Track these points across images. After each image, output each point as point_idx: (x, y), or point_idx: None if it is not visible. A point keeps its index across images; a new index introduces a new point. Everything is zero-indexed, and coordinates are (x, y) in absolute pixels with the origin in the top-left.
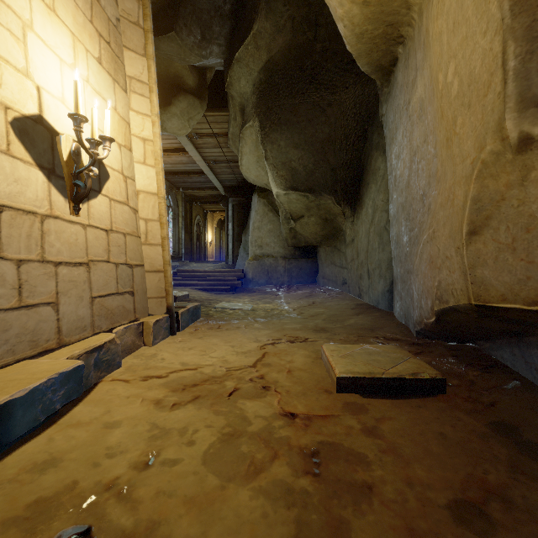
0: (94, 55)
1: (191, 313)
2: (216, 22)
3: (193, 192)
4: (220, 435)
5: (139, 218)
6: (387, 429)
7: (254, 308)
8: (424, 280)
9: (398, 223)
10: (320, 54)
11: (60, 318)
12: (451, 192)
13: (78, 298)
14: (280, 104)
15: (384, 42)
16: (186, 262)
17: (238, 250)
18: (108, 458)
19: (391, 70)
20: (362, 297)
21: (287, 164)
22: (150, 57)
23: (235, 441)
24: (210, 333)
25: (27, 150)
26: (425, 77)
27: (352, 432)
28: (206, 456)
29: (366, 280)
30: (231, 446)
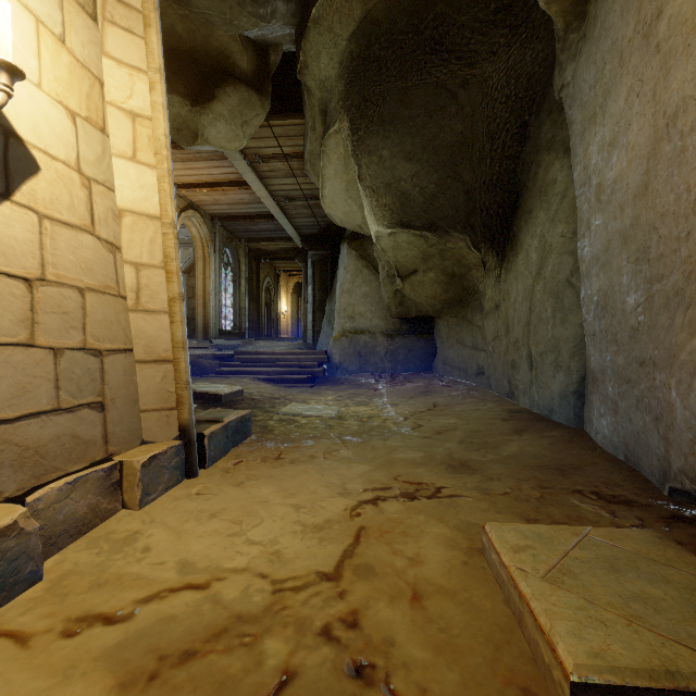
0: None
1: (231, 431)
2: None
3: (260, 244)
4: None
5: (124, 261)
6: None
7: (341, 415)
8: None
9: (607, 270)
10: None
11: None
12: None
13: None
14: (382, 90)
15: None
16: (250, 340)
17: (320, 324)
18: None
19: None
20: (516, 397)
21: (394, 186)
22: None
23: None
24: (261, 471)
25: None
26: None
27: None
28: None
29: (526, 371)
30: None
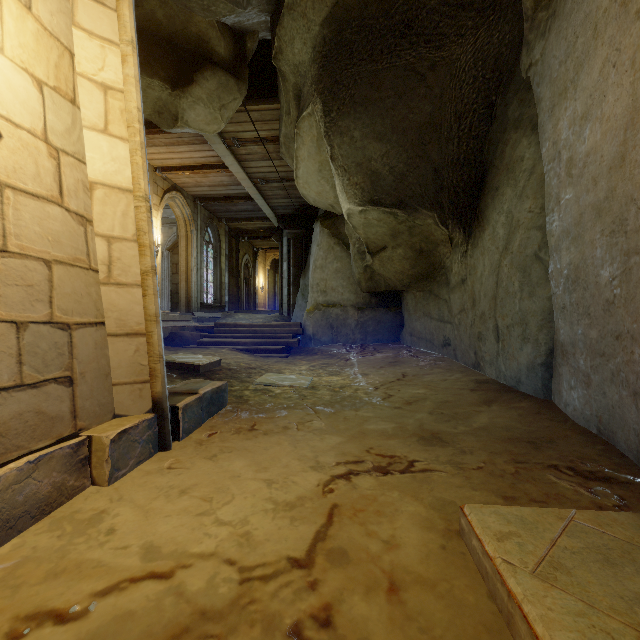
0: None
1: (206, 402)
2: None
3: (239, 224)
4: None
5: (95, 234)
6: None
7: (314, 385)
8: None
9: (578, 243)
10: None
11: None
12: None
13: None
14: (354, 73)
15: None
16: (230, 313)
17: (295, 298)
18: None
19: None
20: (482, 368)
21: (365, 165)
22: None
23: None
24: (234, 443)
25: None
26: None
27: None
28: None
29: (492, 343)
30: None
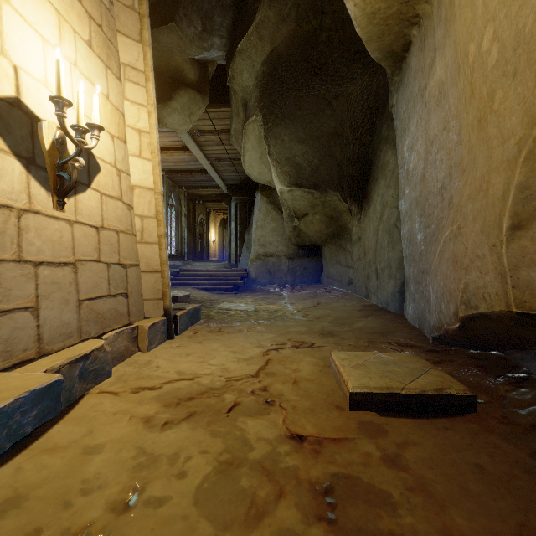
0: (83, 37)
1: (190, 316)
2: (217, 12)
3: (196, 190)
4: (217, 463)
5: (135, 214)
6: (412, 459)
7: (257, 309)
8: (446, 281)
9: (410, 219)
10: (326, 44)
11: (41, 324)
12: (485, 180)
13: (63, 301)
14: (284, 97)
15: (397, 23)
16: (188, 261)
17: (241, 249)
18: (83, 495)
19: (403, 56)
20: (370, 297)
21: (291, 159)
22: (146, 43)
23: (234, 472)
24: (210, 337)
25: (0, 135)
26: (447, 56)
27: (371, 461)
28: (199, 494)
29: (374, 280)
30: (229, 479)
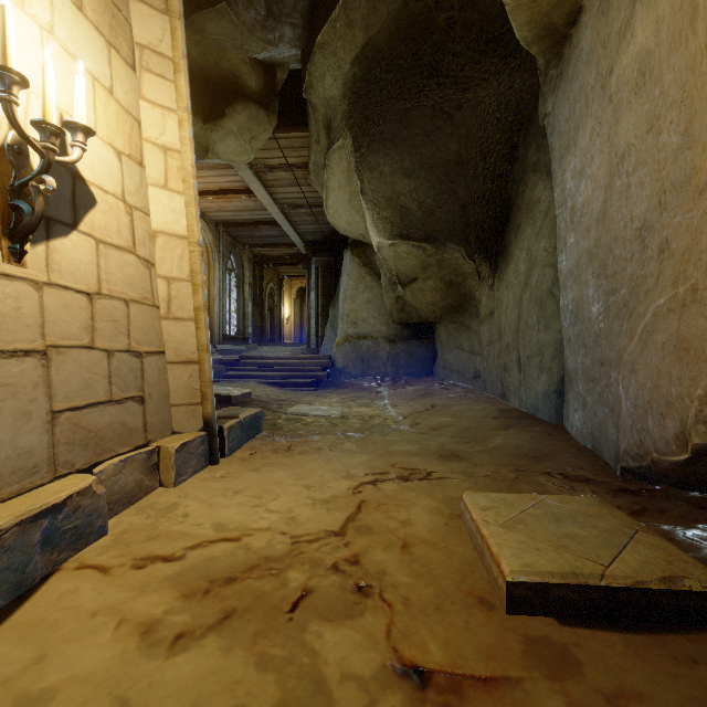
0: None
1: (246, 427)
2: None
3: (264, 250)
4: None
5: (157, 275)
6: None
7: (344, 415)
8: (658, 382)
9: (578, 282)
10: (445, 30)
11: None
12: None
13: (19, 414)
14: (383, 111)
15: None
16: (254, 345)
17: (324, 329)
18: None
19: (566, 34)
20: (508, 398)
21: (394, 200)
22: (175, 15)
23: None
24: (274, 460)
25: None
26: (662, 3)
27: None
28: None
29: (516, 373)
30: None
